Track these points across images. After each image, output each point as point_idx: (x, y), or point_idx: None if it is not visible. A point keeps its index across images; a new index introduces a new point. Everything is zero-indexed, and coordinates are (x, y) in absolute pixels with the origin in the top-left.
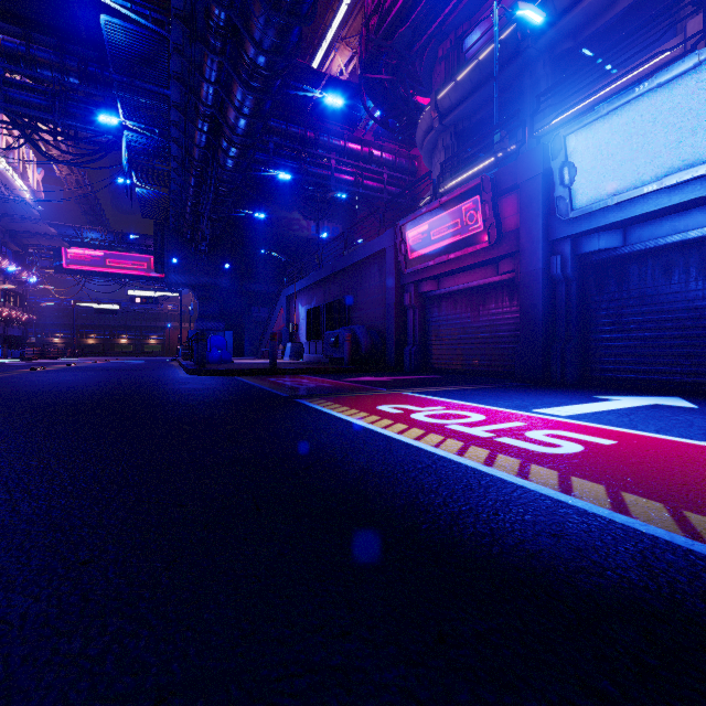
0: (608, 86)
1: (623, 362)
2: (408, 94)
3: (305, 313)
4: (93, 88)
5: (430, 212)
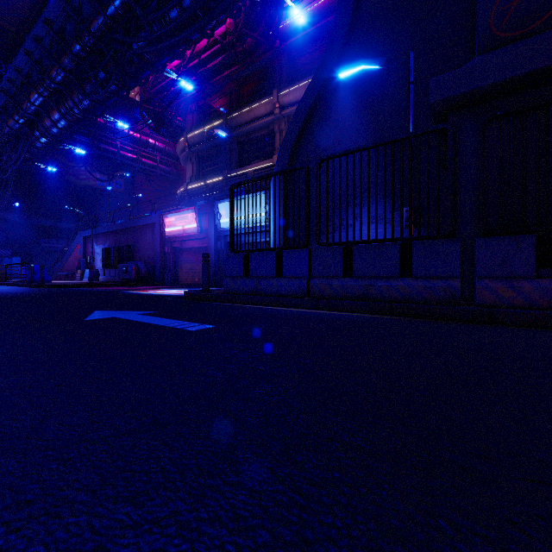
0: (253, 167)
1: None
2: (172, 119)
3: (99, 250)
4: None
5: (176, 213)
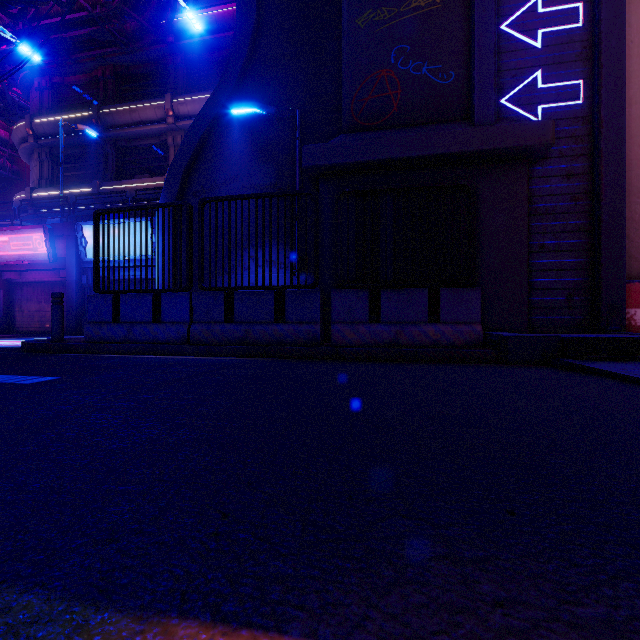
0: (138, 183)
1: None
2: (5, 89)
3: None
4: None
5: (10, 231)
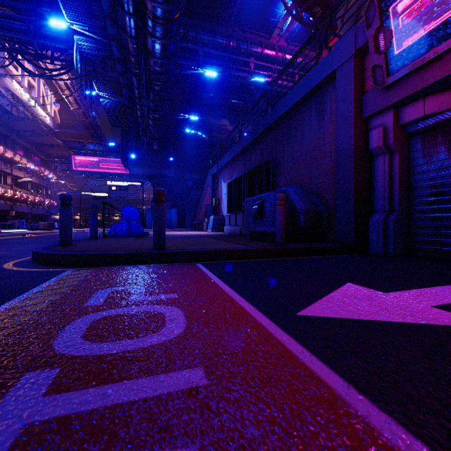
0: None
1: None
2: None
3: (226, 188)
4: (59, 13)
5: None
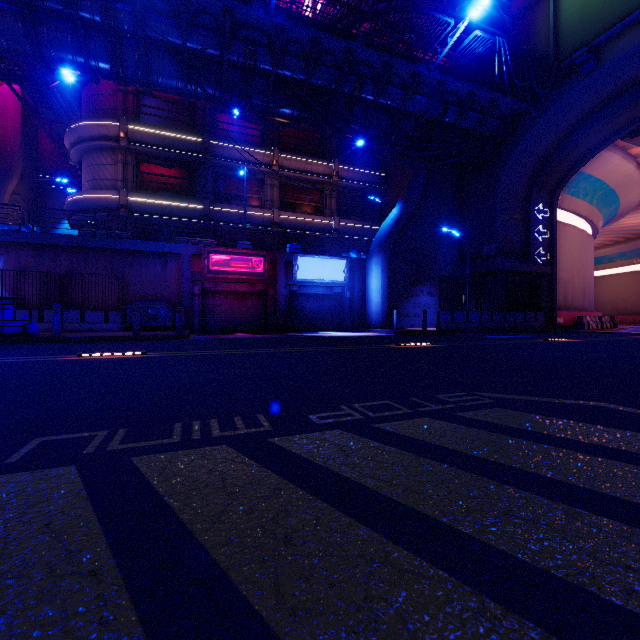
0: (249, 211)
1: (298, 324)
2: None
3: None
4: None
5: (233, 252)
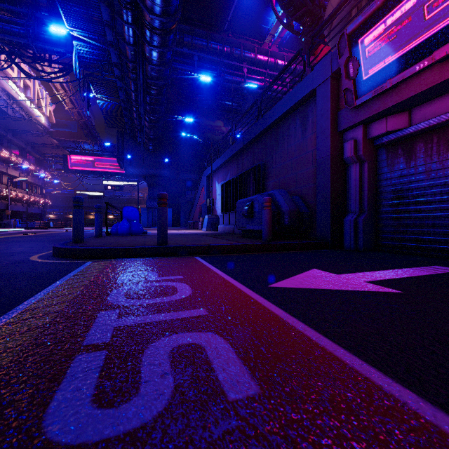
0: None
1: None
2: None
3: (220, 189)
4: (57, 18)
5: None
